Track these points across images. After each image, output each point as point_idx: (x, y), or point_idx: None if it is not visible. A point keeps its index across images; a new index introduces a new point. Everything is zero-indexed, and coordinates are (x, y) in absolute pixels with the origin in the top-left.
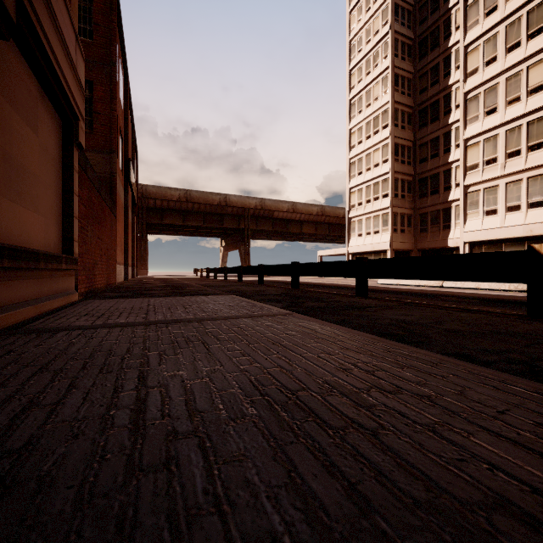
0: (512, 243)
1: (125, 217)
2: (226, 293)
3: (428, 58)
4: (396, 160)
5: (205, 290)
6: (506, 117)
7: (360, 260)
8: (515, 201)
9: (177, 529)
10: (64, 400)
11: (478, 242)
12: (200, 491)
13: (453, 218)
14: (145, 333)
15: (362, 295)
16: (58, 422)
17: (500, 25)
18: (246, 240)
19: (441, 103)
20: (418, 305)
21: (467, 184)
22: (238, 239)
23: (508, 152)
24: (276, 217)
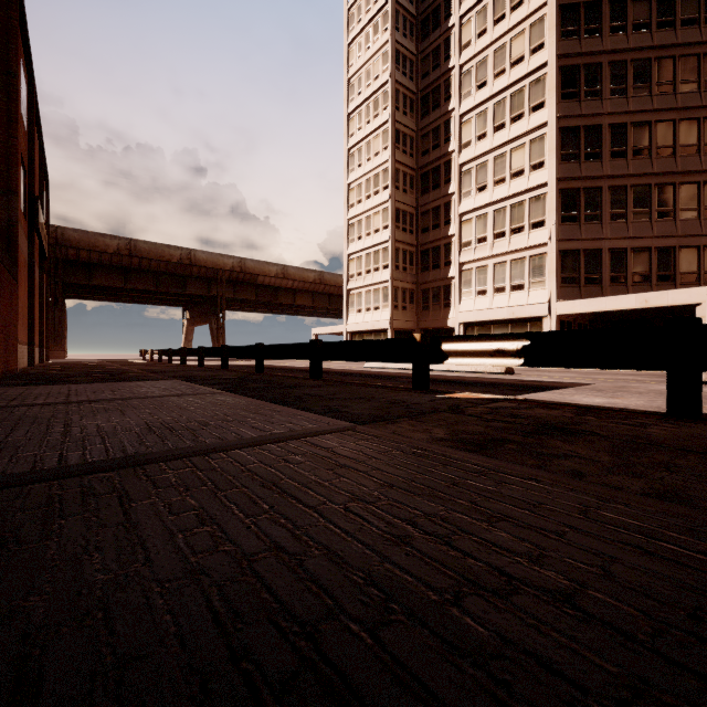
0: (499, 325)
1: (29, 278)
2: (171, 378)
3: (429, 118)
4: (397, 227)
5: (147, 376)
6: (494, 197)
7: (313, 342)
8: (501, 283)
9: (86, 448)
10: (12, 433)
11: (471, 323)
12: (98, 443)
13: (453, 296)
14: (67, 407)
15: (316, 377)
16: (15, 438)
17: (489, 101)
18: (219, 312)
19: (442, 169)
20: (351, 384)
21: (461, 261)
22: (209, 310)
23: (496, 232)
24: (261, 283)
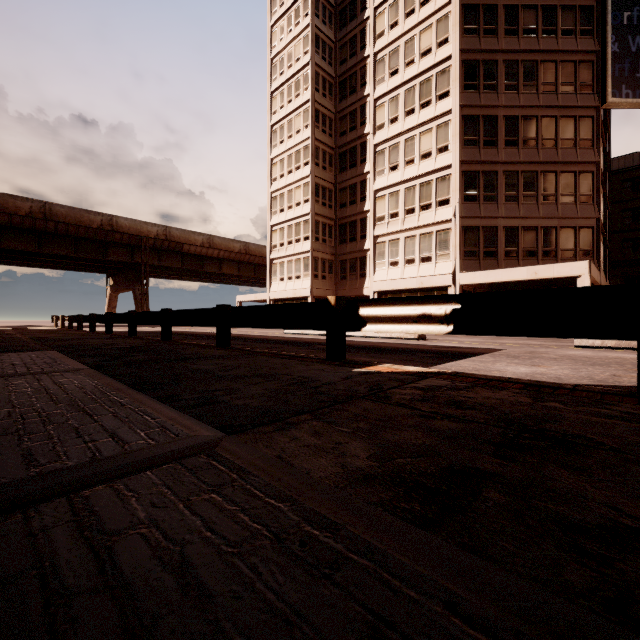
0: (410, 293)
1: None
2: (48, 348)
3: (347, 102)
4: (317, 202)
5: (23, 346)
6: (405, 176)
7: (220, 307)
8: (411, 255)
9: None
10: None
11: (384, 291)
12: None
13: (368, 267)
14: None
15: (223, 346)
16: None
17: (400, 88)
18: (143, 279)
19: (358, 150)
20: (259, 353)
21: (376, 235)
22: (133, 277)
23: (406, 209)
24: (186, 252)
